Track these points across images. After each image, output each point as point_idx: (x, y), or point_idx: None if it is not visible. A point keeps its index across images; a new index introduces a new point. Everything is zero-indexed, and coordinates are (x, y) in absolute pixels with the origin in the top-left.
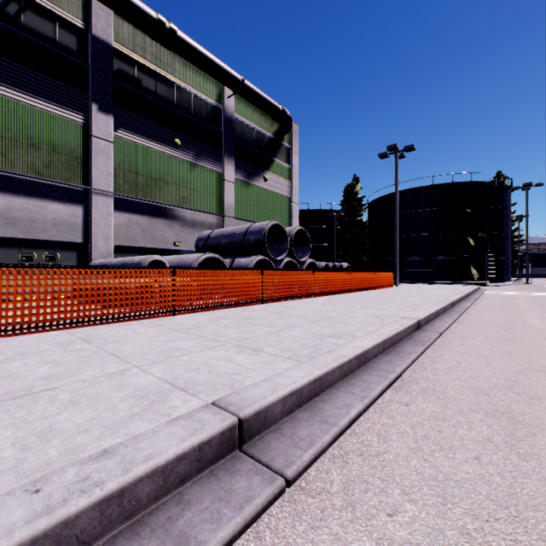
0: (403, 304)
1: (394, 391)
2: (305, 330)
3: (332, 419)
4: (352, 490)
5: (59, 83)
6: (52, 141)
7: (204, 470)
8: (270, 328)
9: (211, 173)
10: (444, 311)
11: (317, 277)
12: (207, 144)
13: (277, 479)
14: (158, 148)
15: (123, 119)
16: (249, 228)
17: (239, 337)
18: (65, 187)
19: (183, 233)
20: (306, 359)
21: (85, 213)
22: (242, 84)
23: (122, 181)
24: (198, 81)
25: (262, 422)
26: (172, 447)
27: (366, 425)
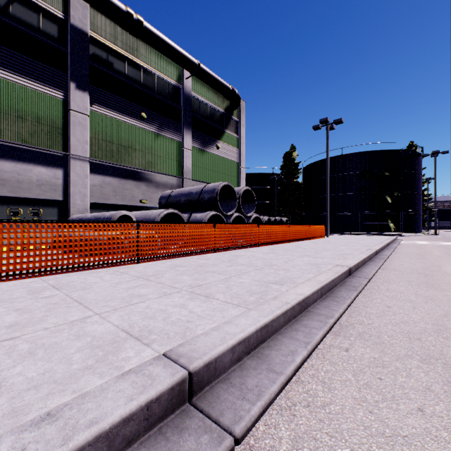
0: (334, 253)
1: (334, 335)
2: (252, 277)
3: (278, 367)
4: (301, 449)
5: (42, 64)
6: (36, 114)
7: (152, 428)
8: (221, 275)
9: (172, 142)
10: (369, 259)
11: (261, 230)
12: (169, 117)
13: (226, 438)
14: (127, 120)
15: (97, 95)
16: (204, 188)
17: (193, 284)
18: (47, 153)
19: (149, 192)
20: (253, 306)
21: (65, 175)
22: (198, 67)
23: (96, 148)
24: (161, 64)
25: (211, 373)
26: (119, 408)
27: (310, 372)
